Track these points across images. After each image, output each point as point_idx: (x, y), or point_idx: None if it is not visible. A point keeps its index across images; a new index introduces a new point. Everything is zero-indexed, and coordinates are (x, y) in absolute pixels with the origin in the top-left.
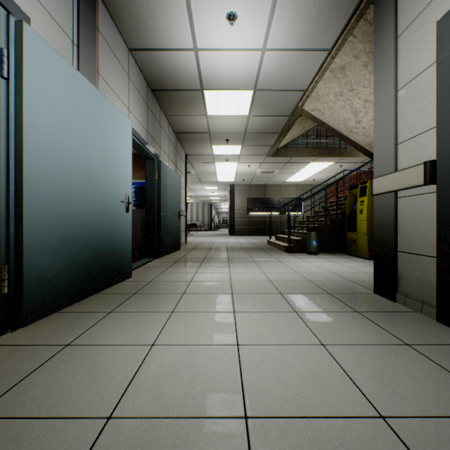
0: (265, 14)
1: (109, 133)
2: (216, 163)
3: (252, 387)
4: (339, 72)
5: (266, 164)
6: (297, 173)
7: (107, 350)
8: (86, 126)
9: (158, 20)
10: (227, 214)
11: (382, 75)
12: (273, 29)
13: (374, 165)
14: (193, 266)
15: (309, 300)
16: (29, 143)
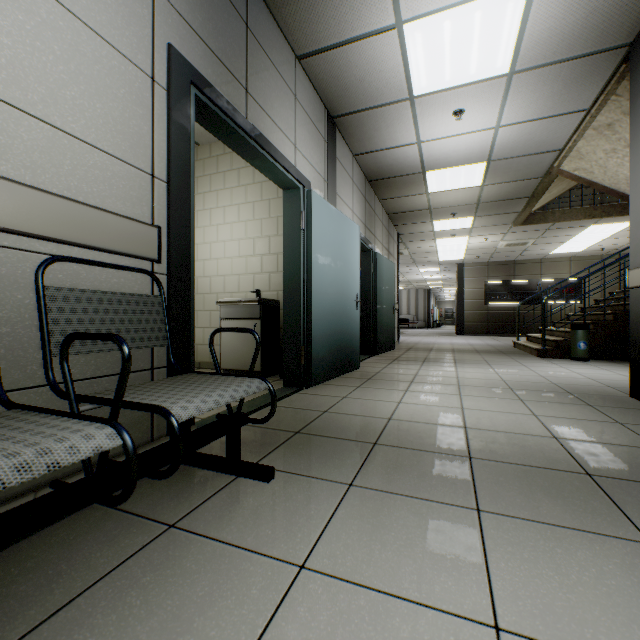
0: (496, 102)
1: (346, 244)
2: (437, 240)
3: (470, 421)
4: (606, 129)
5: (512, 234)
6: (569, 241)
7: (371, 401)
8: (335, 244)
9: (384, 131)
10: (452, 304)
11: (636, 158)
12: (506, 110)
13: (630, 255)
14: (414, 364)
15: (540, 395)
16: (313, 268)
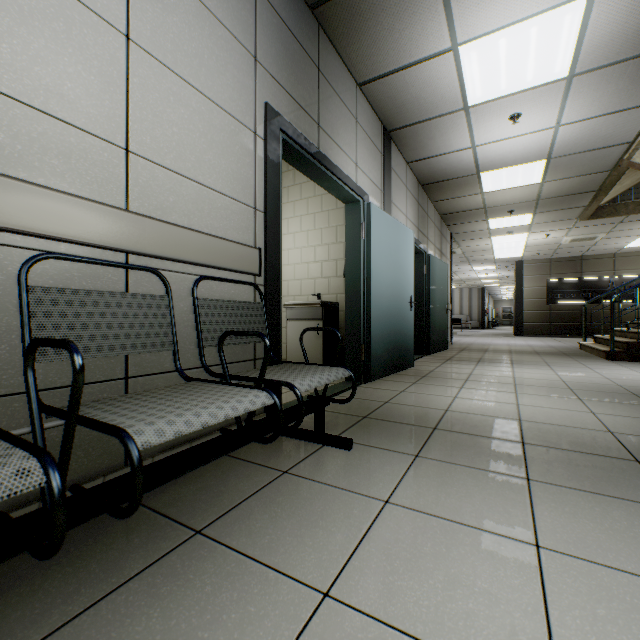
0: (555, 103)
1: (401, 250)
2: (492, 238)
3: (525, 415)
4: None
5: (577, 229)
6: None
7: (427, 395)
8: (391, 250)
9: (438, 139)
10: (510, 303)
11: None
12: (567, 109)
13: None
14: (468, 364)
15: (601, 395)
16: (372, 273)
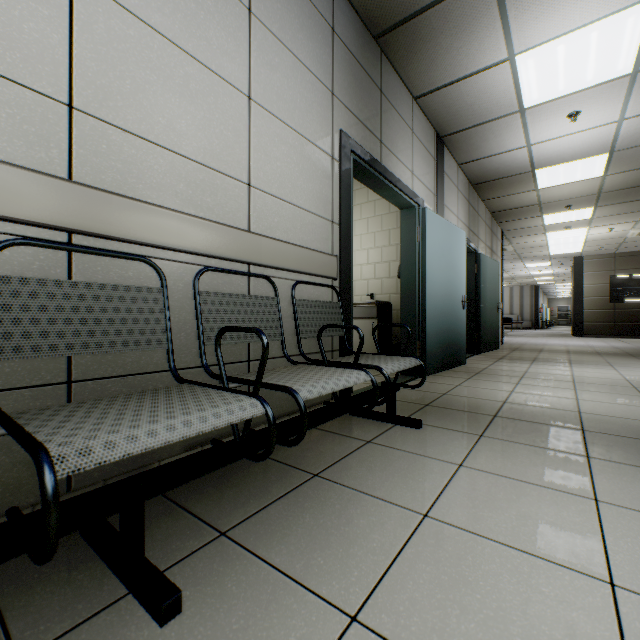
0: (618, 99)
1: (454, 250)
2: (547, 233)
3: (585, 408)
4: None
5: None
6: None
7: (484, 389)
8: (444, 251)
9: (491, 141)
10: (567, 302)
11: None
12: (631, 104)
13: None
14: (522, 363)
15: None
16: (427, 274)
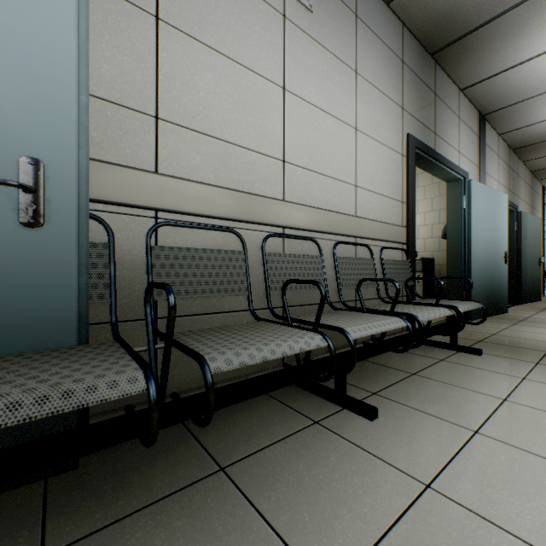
0: None
1: (496, 213)
2: None
3: None
4: None
5: None
6: None
7: (531, 333)
8: (487, 214)
9: (535, 111)
10: None
11: None
12: None
13: None
14: None
15: None
16: (472, 235)
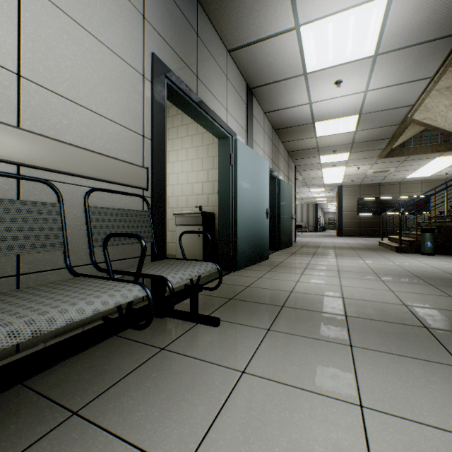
0: (365, 74)
1: (260, 174)
2: (322, 169)
3: (346, 294)
4: (445, 90)
5: (377, 164)
6: (420, 169)
7: (278, 280)
8: (253, 174)
9: (286, 96)
10: (334, 215)
11: None
12: (372, 79)
13: None
14: (306, 256)
15: (396, 278)
16: (238, 191)
